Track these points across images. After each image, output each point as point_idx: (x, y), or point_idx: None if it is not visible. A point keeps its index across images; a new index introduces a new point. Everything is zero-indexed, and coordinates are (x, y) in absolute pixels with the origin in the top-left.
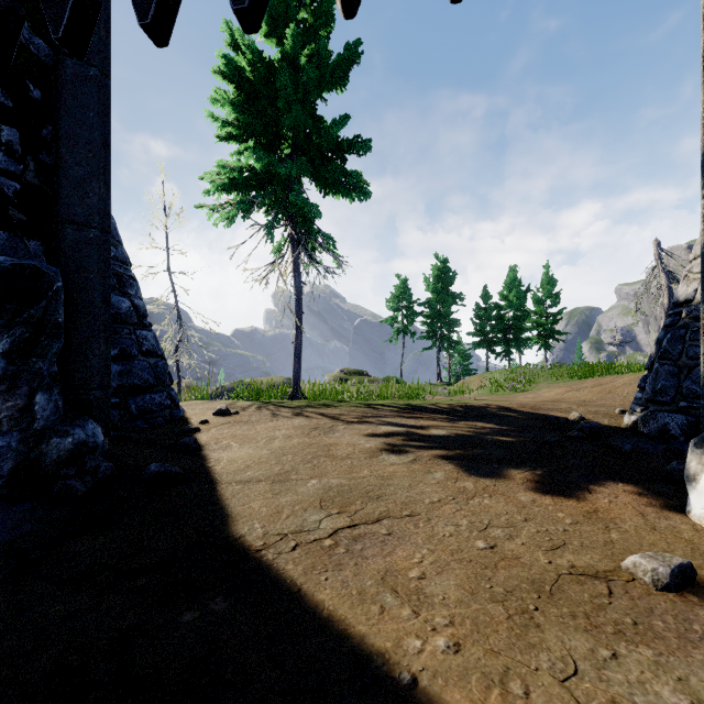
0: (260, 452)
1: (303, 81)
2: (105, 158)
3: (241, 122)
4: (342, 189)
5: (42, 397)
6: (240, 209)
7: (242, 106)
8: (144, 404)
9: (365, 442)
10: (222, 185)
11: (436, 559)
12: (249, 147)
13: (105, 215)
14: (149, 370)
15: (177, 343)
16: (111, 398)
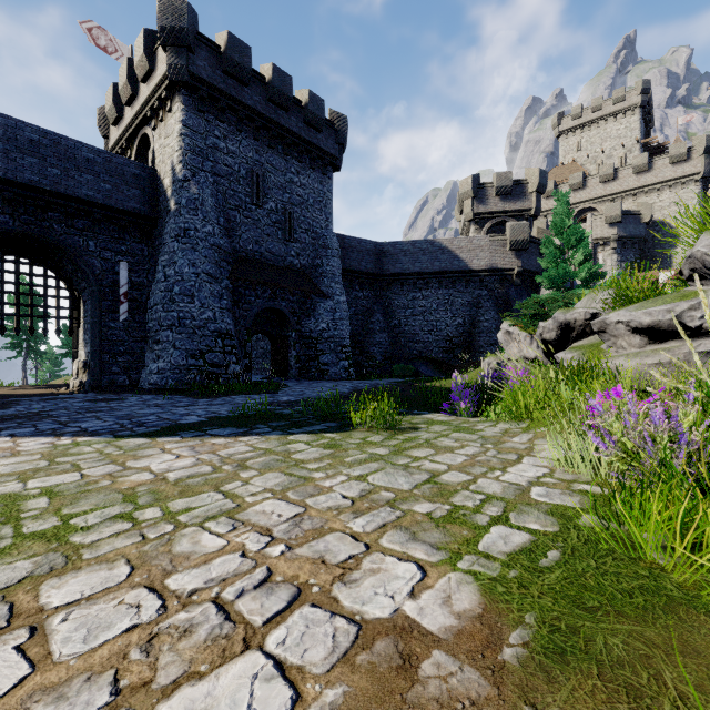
0: None
1: None
2: None
3: None
4: None
5: None
6: None
7: None
8: None
9: (6, 390)
10: None
11: (29, 392)
12: None
13: None
14: None
15: None
16: None
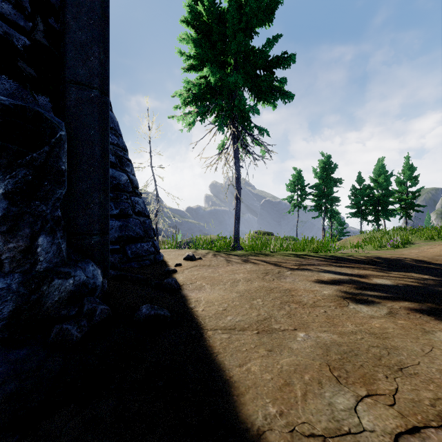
0: (230, 294)
1: (245, 13)
2: (104, 28)
3: (199, 55)
4: (271, 96)
5: (44, 240)
6: (198, 115)
7: (200, 40)
8: (136, 250)
9: (321, 289)
10: (187, 97)
11: None
12: (207, 64)
13: (104, 79)
14: (139, 225)
15: (156, 212)
16: (114, 245)
